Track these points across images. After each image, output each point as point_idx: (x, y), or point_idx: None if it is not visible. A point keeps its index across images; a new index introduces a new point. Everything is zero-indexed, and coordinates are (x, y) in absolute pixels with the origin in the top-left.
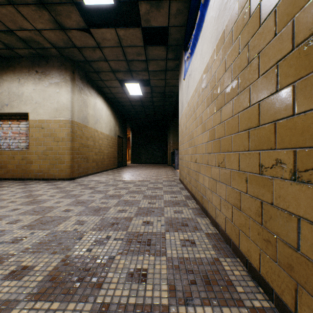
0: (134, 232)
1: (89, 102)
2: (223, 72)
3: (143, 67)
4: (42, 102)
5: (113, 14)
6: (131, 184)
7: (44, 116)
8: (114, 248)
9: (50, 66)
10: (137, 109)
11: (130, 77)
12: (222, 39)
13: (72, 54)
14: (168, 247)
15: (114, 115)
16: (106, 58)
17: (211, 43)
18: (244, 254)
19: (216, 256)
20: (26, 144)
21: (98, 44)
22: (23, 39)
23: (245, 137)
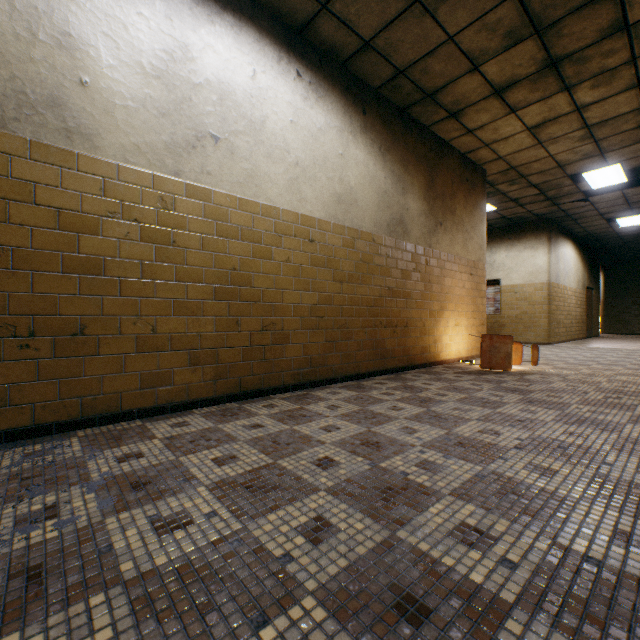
0: None
1: (559, 255)
2: None
3: None
4: (515, 268)
5: None
6: None
7: (517, 281)
8: None
9: (523, 231)
10: (627, 239)
11: (627, 213)
12: None
13: (551, 215)
14: None
15: (581, 257)
16: (596, 208)
17: None
18: None
19: None
20: (492, 308)
21: (591, 203)
22: (508, 218)
23: None
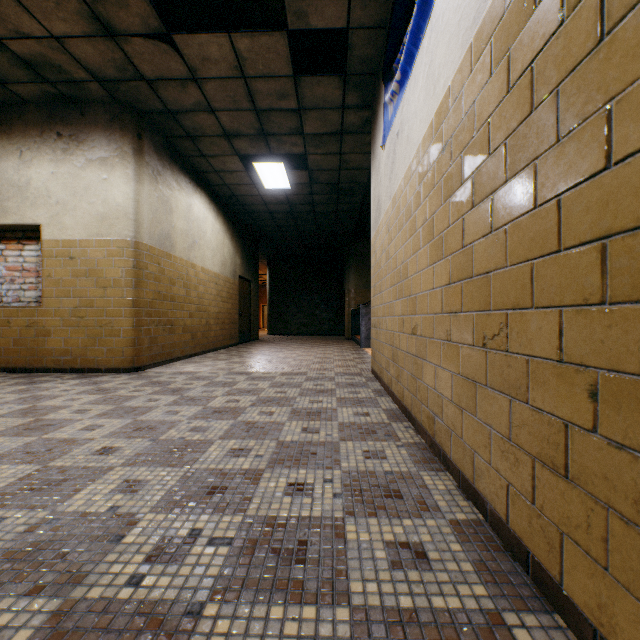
0: (264, 517)
1: (175, 203)
2: (501, 96)
3: (291, 126)
4: (71, 202)
5: (224, 2)
6: (266, 381)
7: (76, 232)
8: (205, 572)
9: (89, 122)
10: (280, 220)
11: (264, 148)
12: (497, 8)
13: (135, 94)
14: (355, 571)
15: (231, 232)
16: (212, 105)
17: (458, 35)
18: (582, 610)
19: (492, 605)
20: (36, 292)
21: (192, 72)
22: (26, 60)
23: (589, 263)
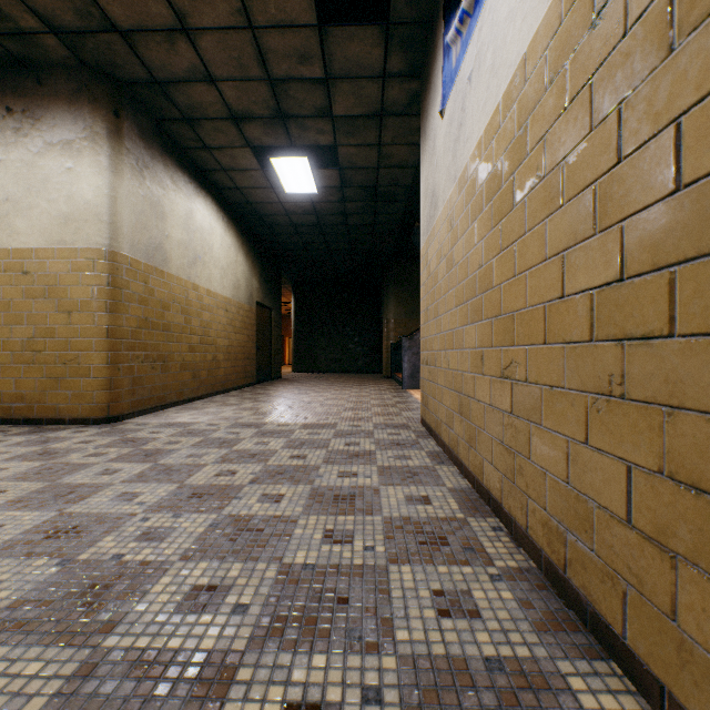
0: None
1: (170, 206)
2: None
3: (317, 105)
4: (25, 199)
5: None
6: (280, 437)
7: (31, 239)
8: None
9: (48, 93)
10: (305, 235)
11: (283, 136)
12: None
13: (108, 55)
14: None
15: (246, 249)
16: (211, 71)
17: None
18: None
19: None
20: None
21: (181, 19)
22: None
23: None
